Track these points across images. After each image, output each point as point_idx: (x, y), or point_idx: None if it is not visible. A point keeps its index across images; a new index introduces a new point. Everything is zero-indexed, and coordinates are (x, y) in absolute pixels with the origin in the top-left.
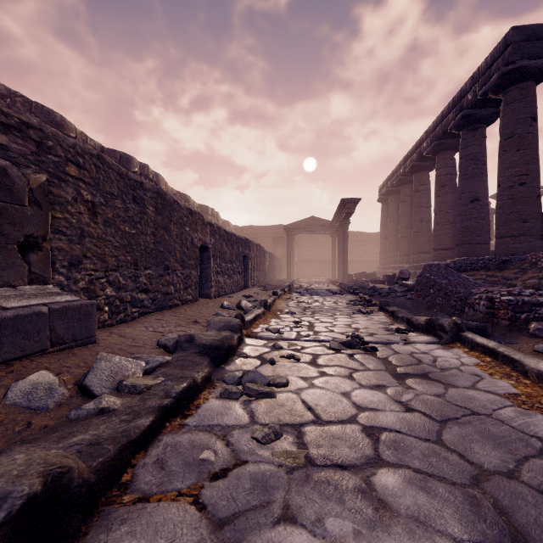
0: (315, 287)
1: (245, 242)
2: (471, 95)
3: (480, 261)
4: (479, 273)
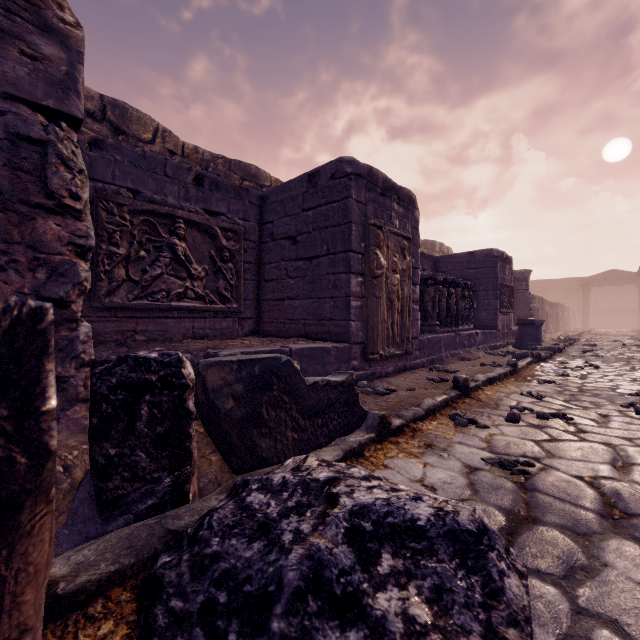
0: (612, 333)
1: (556, 305)
2: None
3: None
4: None
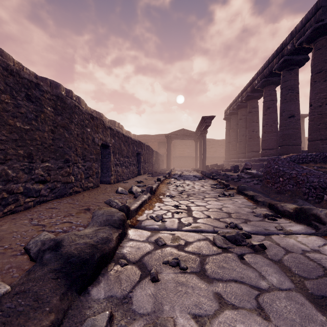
0: (185, 173)
1: (138, 143)
2: (290, 46)
3: (309, 156)
4: (311, 165)
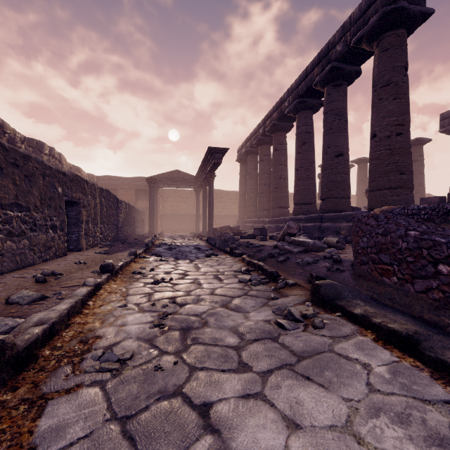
0: (180, 243)
1: (73, 179)
2: (340, 46)
3: (423, 211)
4: None
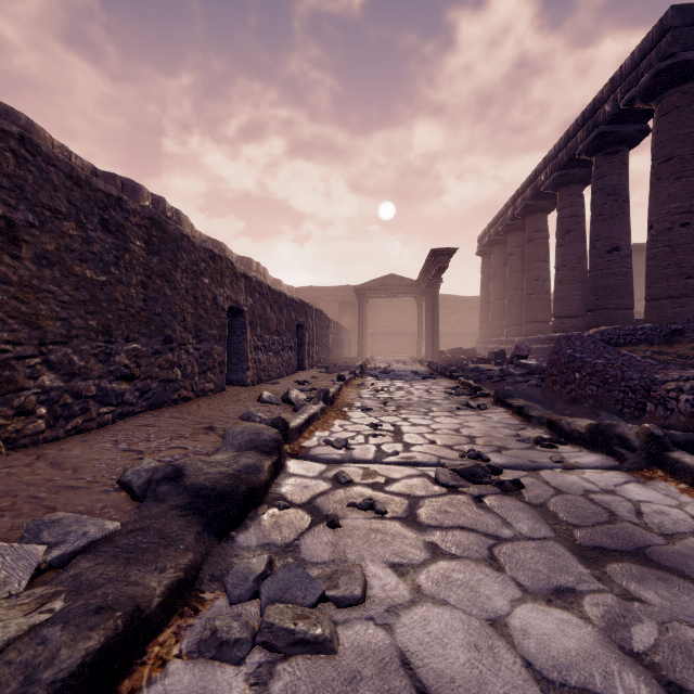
0: (396, 367)
1: (300, 305)
2: (609, 105)
3: (639, 331)
4: (640, 349)
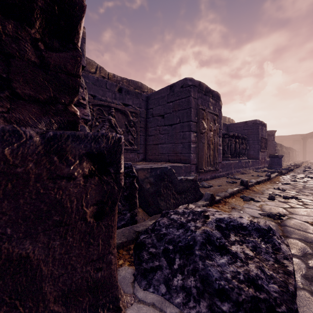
0: None
1: (289, 148)
2: None
3: None
4: None
